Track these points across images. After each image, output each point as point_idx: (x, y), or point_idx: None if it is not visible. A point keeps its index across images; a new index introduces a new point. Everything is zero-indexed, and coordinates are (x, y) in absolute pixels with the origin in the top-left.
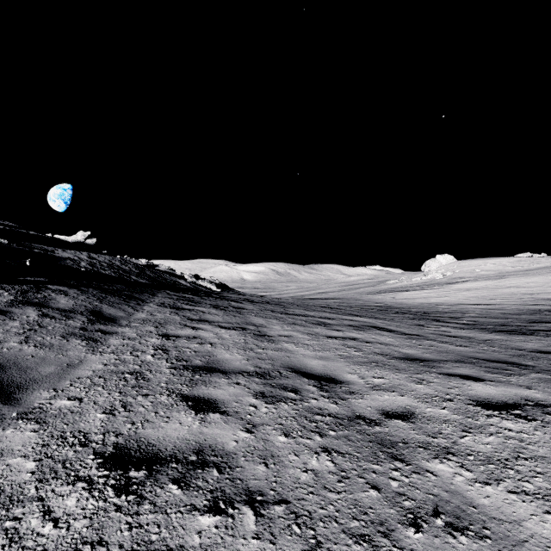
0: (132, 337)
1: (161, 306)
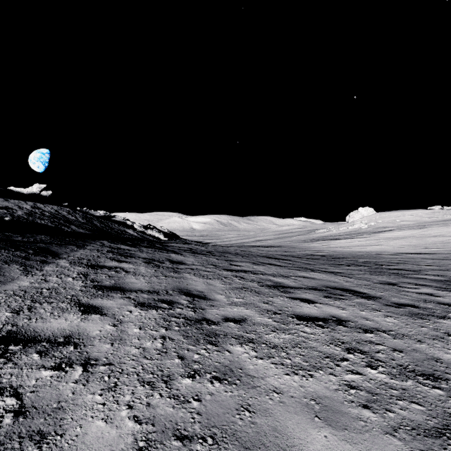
0: None
1: (73, 264)
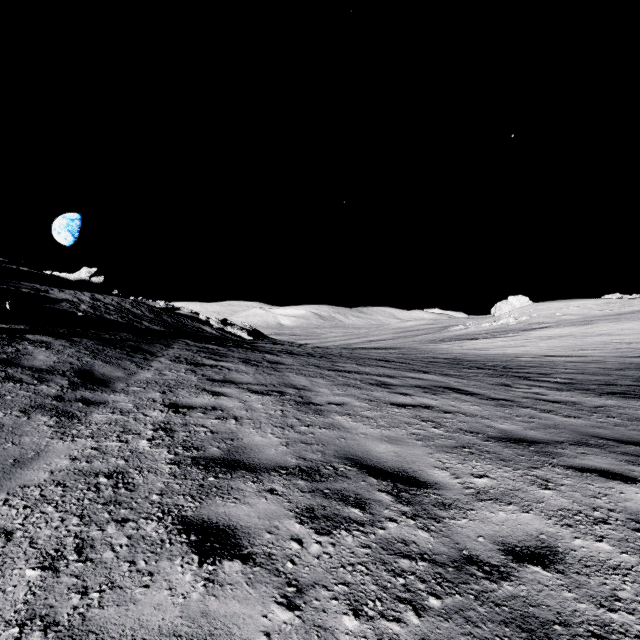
0: (126, 409)
1: (175, 362)
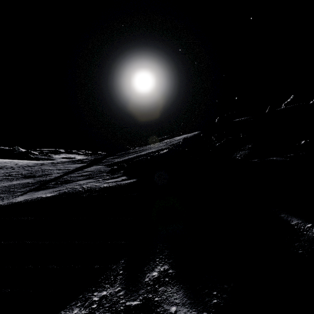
0: None
1: None
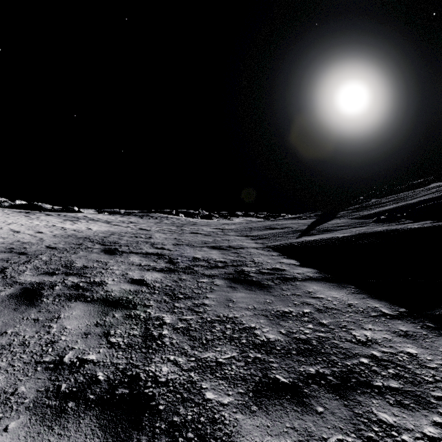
0: None
1: None
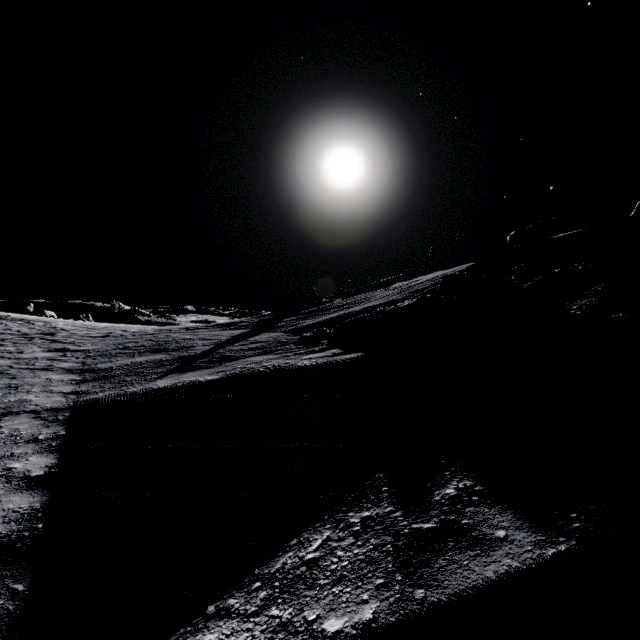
0: None
1: None
